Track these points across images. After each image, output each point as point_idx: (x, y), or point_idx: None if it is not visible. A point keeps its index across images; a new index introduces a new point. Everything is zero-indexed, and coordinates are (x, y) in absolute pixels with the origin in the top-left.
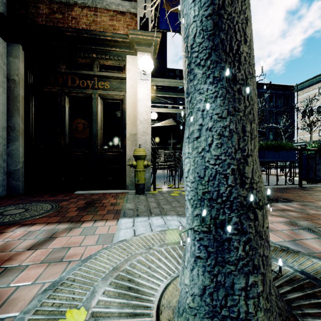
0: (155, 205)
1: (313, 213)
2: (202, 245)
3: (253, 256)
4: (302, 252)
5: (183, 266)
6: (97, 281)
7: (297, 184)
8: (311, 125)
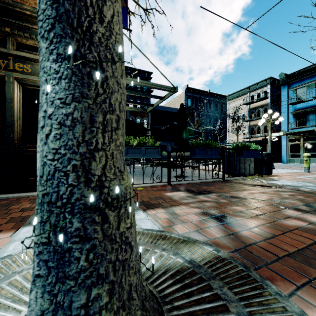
0: None
1: (224, 203)
2: (42, 259)
3: (98, 264)
4: (199, 241)
5: None
6: None
7: (221, 177)
8: (238, 129)
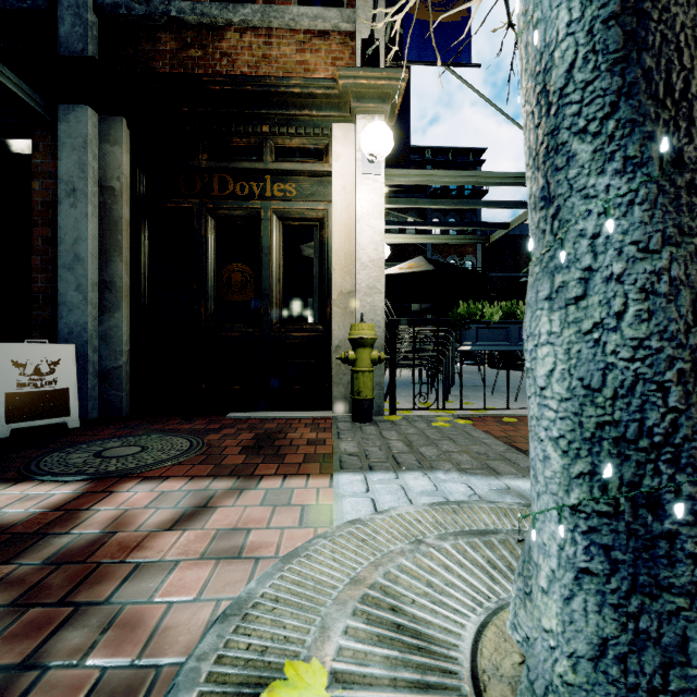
0: (404, 448)
1: None
2: (597, 543)
3: None
4: None
5: (521, 586)
6: (325, 605)
7: None
8: None
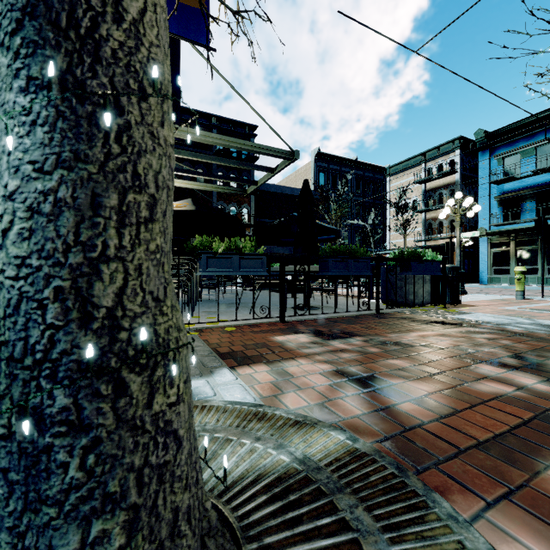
0: None
1: (374, 353)
2: None
3: (104, 475)
4: (322, 422)
5: None
6: None
7: (374, 309)
8: (405, 225)
